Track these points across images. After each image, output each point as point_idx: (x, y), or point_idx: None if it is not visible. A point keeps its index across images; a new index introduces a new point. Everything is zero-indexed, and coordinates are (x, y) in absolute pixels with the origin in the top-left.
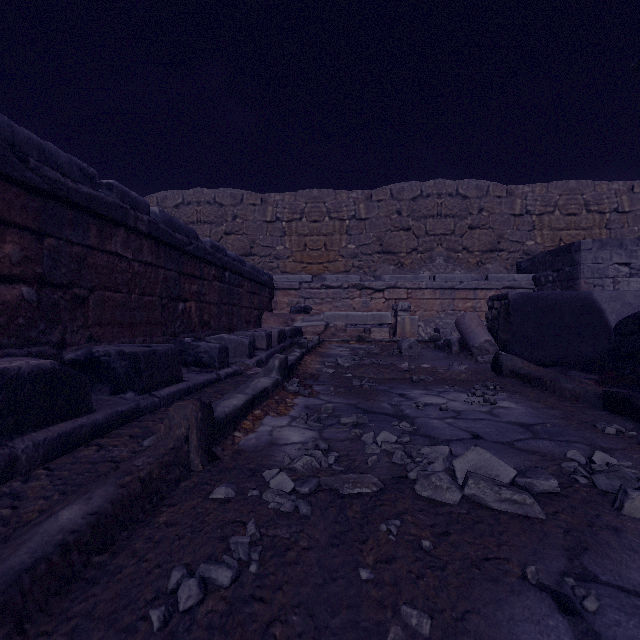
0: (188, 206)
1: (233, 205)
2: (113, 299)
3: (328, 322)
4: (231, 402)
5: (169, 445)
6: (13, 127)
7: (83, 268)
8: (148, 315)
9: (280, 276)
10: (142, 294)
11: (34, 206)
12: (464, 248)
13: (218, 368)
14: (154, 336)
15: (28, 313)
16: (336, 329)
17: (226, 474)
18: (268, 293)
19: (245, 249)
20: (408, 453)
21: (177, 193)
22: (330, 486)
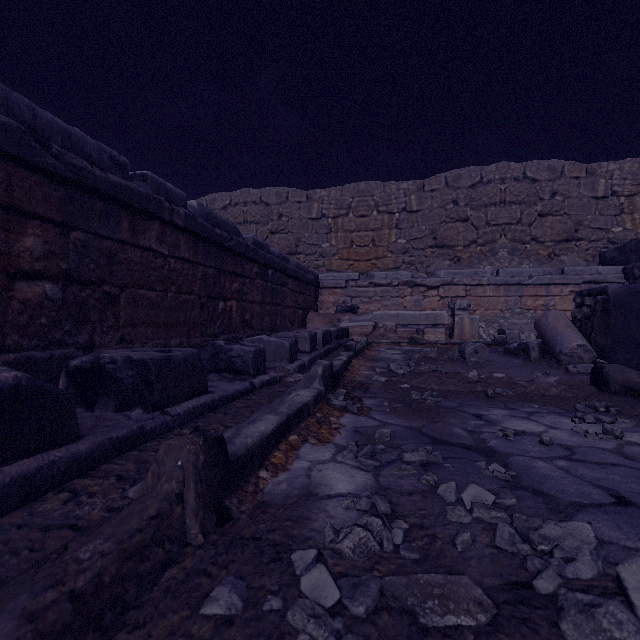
0: (235, 207)
1: (278, 204)
2: (147, 297)
3: (377, 322)
4: (257, 428)
5: (149, 511)
6: (35, 110)
7: (114, 264)
8: (185, 315)
9: (326, 274)
10: (179, 292)
11: (58, 196)
12: (533, 238)
13: (253, 375)
14: (192, 337)
15: (52, 312)
16: (385, 330)
17: (237, 552)
18: (313, 292)
19: (290, 248)
20: (522, 533)
21: (225, 195)
22: (401, 601)
